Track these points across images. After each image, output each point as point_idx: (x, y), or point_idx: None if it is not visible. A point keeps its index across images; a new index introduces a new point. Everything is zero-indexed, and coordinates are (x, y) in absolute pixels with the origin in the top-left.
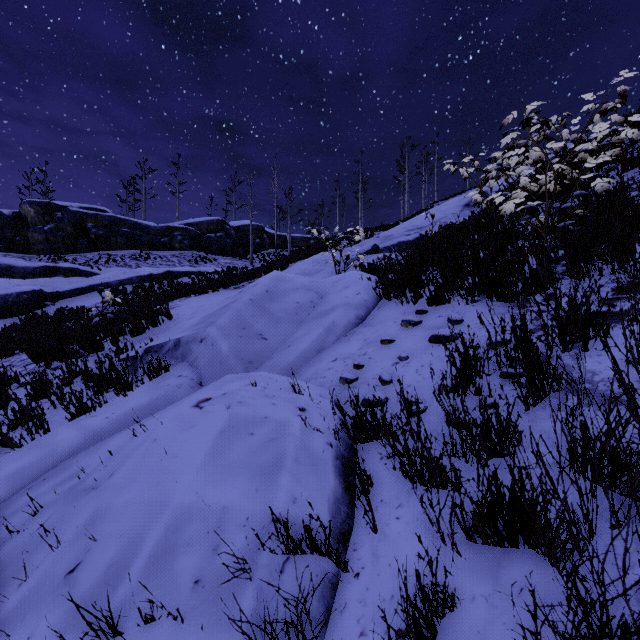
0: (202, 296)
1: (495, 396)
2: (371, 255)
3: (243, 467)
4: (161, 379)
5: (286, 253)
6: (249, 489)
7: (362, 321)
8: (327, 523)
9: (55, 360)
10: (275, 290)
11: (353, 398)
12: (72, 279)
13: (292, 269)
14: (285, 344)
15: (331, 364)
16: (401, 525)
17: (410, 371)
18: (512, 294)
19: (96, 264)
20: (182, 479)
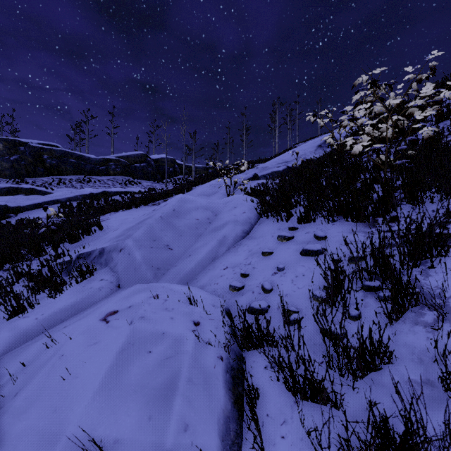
0: (127, 211)
1: (360, 307)
2: (252, 181)
3: (138, 390)
4: (86, 282)
5: (191, 178)
6: (142, 417)
7: (247, 234)
8: (217, 449)
9: (7, 263)
10: (180, 209)
11: (240, 305)
12: (31, 197)
13: (195, 191)
14: (187, 253)
15: (223, 272)
16: (286, 446)
17: (287, 281)
18: (364, 216)
19: (50, 185)
20: (78, 406)
